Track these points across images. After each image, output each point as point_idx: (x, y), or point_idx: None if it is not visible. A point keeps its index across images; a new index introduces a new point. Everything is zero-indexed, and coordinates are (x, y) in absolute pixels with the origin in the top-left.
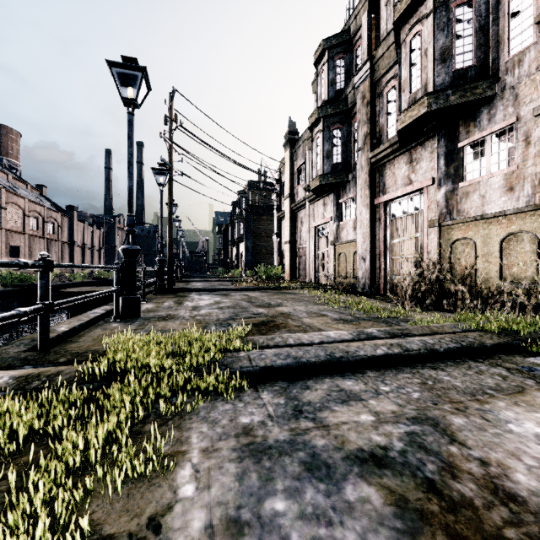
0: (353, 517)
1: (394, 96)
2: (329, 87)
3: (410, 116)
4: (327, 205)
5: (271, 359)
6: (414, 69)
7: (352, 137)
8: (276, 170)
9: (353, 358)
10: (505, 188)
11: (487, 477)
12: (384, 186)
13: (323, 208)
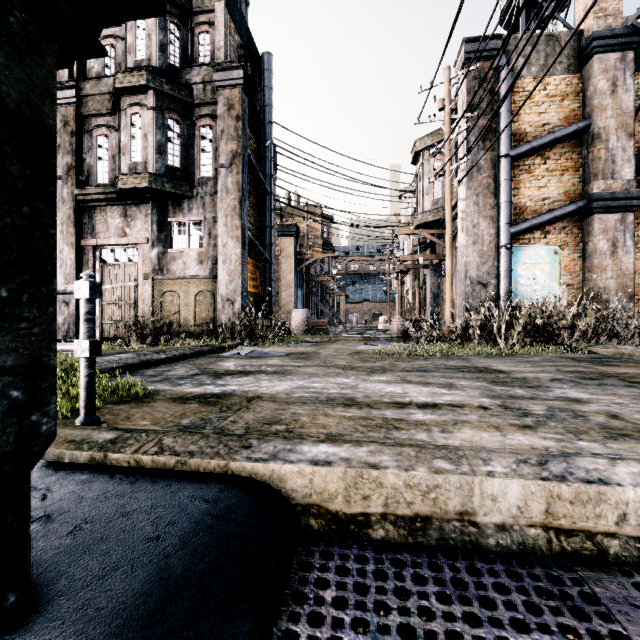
0: (203, 378)
1: (106, 144)
2: None
3: (133, 182)
4: None
5: (111, 365)
6: (135, 142)
7: None
8: None
9: (153, 360)
10: (199, 261)
11: (225, 370)
12: (94, 229)
13: None
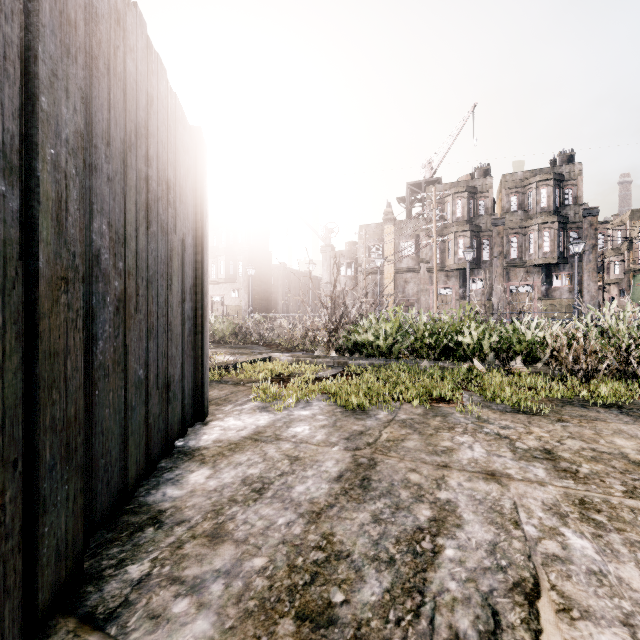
0: None
1: (515, 241)
2: (467, 213)
3: (548, 261)
4: (452, 277)
5: None
6: (545, 243)
7: (481, 247)
8: (360, 233)
9: None
10: (568, 291)
11: None
12: (509, 278)
13: (446, 278)
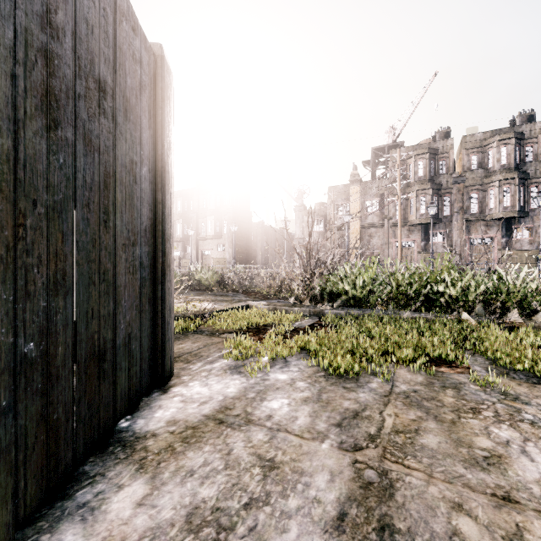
0: None
1: (475, 197)
2: (428, 172)
3: (508, 215)
4: (414, 231)
5: None
6: (505, 198)
7: (442, 203)
8: (329, 193)
9: None
10: (529, 243)
11: None
12: (469, 231)
13: (408, 232)
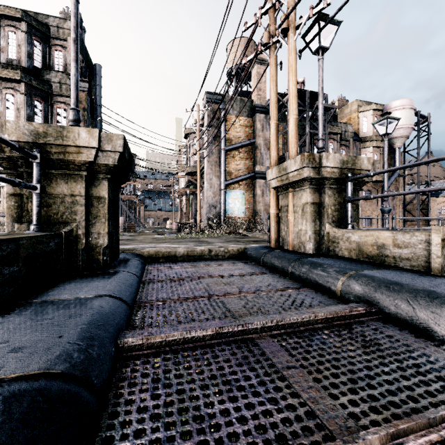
0: None
1: None
2: None
3: None
4: None
5: None
6: (9, 111)
7: None
8: None
9: None
10: None
11: None
12: None
13: None
